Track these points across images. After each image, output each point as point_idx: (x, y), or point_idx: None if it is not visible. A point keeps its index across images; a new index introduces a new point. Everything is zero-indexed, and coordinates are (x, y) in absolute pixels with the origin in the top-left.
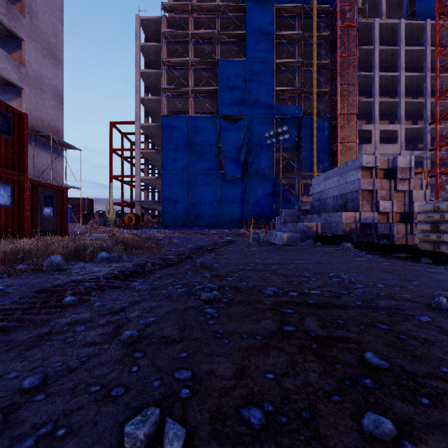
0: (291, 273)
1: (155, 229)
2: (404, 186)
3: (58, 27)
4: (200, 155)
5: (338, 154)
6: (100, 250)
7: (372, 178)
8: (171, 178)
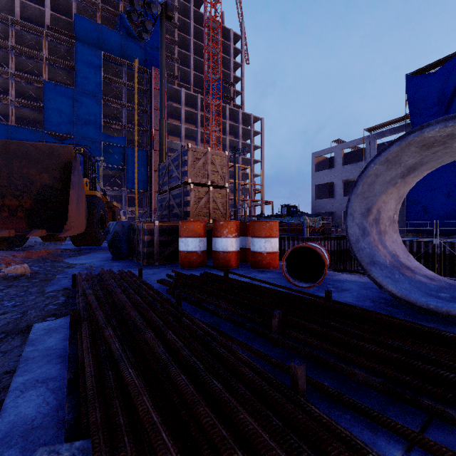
0: None
1: None
2: None
3: None
4: None
5: (153, 178)
6: None
7: None
8: None
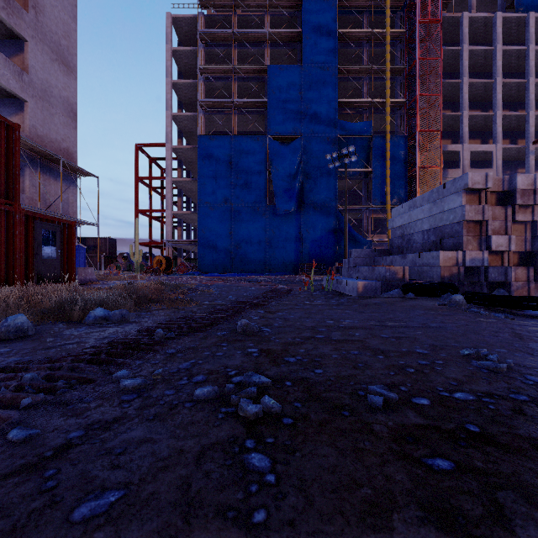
0: (392, 347)
1: (189, 275)
2: (525, 215)
3: (70, 26)
4: (245, 183)
5: (417, 181)
6: (96, 305)
7: (481, 205)
8: (210, 213)
